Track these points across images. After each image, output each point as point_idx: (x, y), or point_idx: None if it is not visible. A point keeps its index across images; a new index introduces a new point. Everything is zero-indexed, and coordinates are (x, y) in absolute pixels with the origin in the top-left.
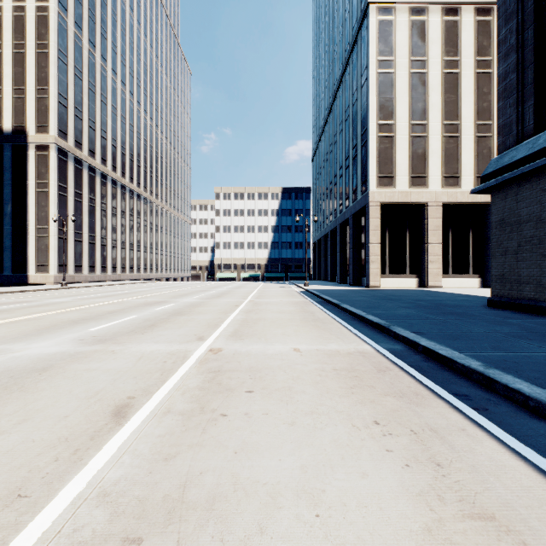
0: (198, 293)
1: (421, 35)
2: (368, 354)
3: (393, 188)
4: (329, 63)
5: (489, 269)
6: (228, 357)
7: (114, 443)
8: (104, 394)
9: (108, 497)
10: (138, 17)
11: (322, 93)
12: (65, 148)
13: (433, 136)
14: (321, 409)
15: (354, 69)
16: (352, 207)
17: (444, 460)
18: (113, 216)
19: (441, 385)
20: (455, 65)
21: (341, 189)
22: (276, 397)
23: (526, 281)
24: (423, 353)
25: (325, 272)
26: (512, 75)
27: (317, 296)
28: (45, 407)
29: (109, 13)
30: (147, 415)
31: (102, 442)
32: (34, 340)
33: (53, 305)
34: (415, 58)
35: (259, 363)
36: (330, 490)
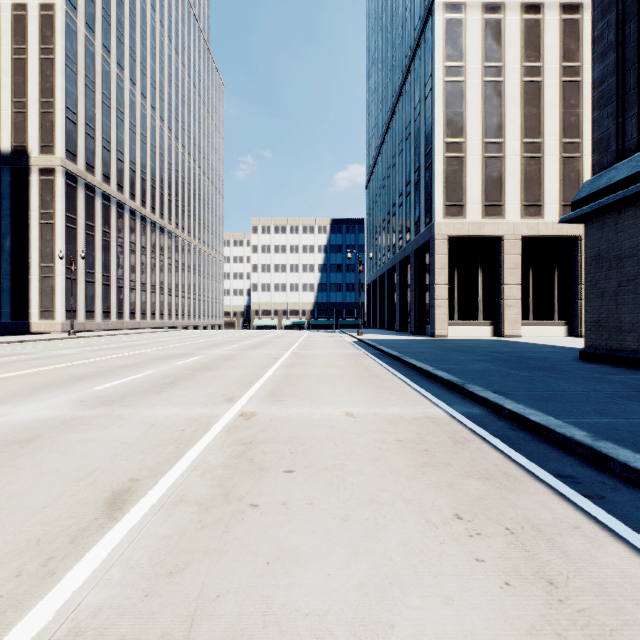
0: (231, 344)
1: (496, 36)
2: (440, 420)
3: (463, 218)
4: (387, 72)
5: (577, 315)
6: (263, 424)
7: (102, 548)
8: (99, 475)
9: (81, 638)
10: (161, 18)
11: (379, 107)
12: (74, 171)
13: (511, 156)
14: (383, 496)
15: (416, 78)
16: (414, 242)
17: (557, 575)
18: (132, 252)
19: (537, 462)
20: (536, 72)
21: (401, 221)
22: (324, 480)
23: (629, 329)
24: (509, 419)
25: (382, 319)
26: (610, 79)
27: (373, 347)
28: (19, 493)
29: (127, 13)
30: (152, 505)
31: (86, 546)
32: (23, 402)
33: (55, 358)
34: (489, 64)
35: (302, 432)
36: (401, 624)
